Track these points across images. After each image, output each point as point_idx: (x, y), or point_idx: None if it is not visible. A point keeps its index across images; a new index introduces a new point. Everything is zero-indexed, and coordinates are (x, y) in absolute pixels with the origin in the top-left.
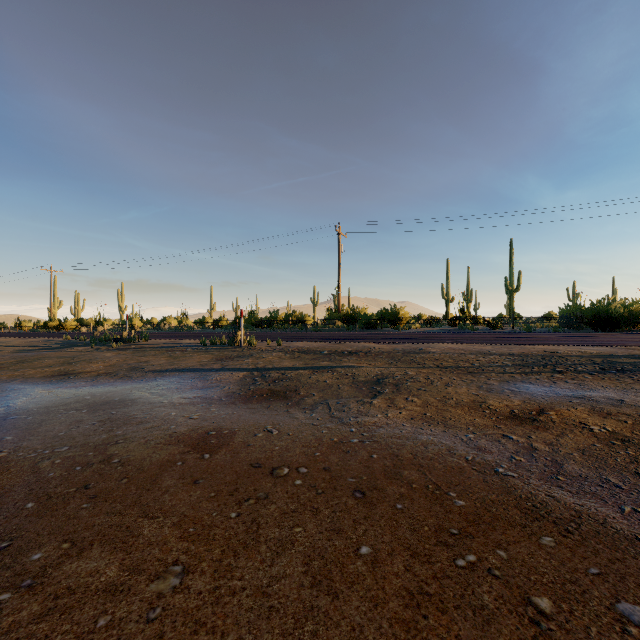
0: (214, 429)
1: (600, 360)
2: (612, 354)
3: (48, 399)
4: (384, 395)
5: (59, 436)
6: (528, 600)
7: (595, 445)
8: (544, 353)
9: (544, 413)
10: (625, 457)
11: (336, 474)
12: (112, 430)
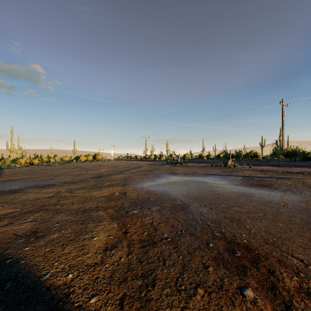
0: (245, 192)
1: None
2: None
3: (180, 179)
4: None
5: (196, 187)
6: None
7: None
8: None
9: None
10: None
11: (305, 208)
12: (210, 188)
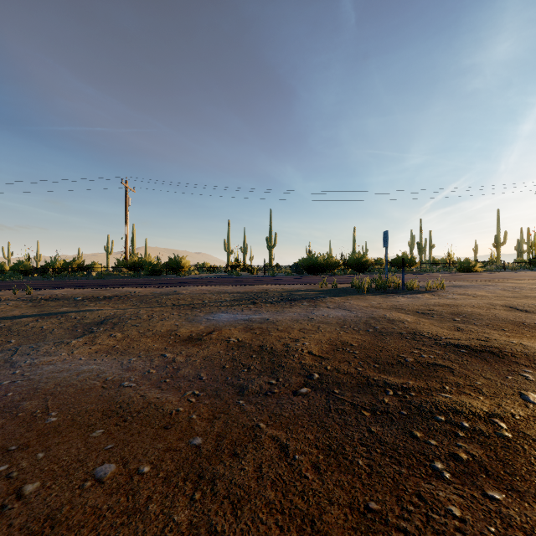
0: None
1: (286, 293)
2: (298, 289)
3: None
4: (92, 334)
5: None
6: (19, 489)
7: (220, 352)
8: (260, 290)
9: (211, 333)
10: (229, 357)
11: None
12: None
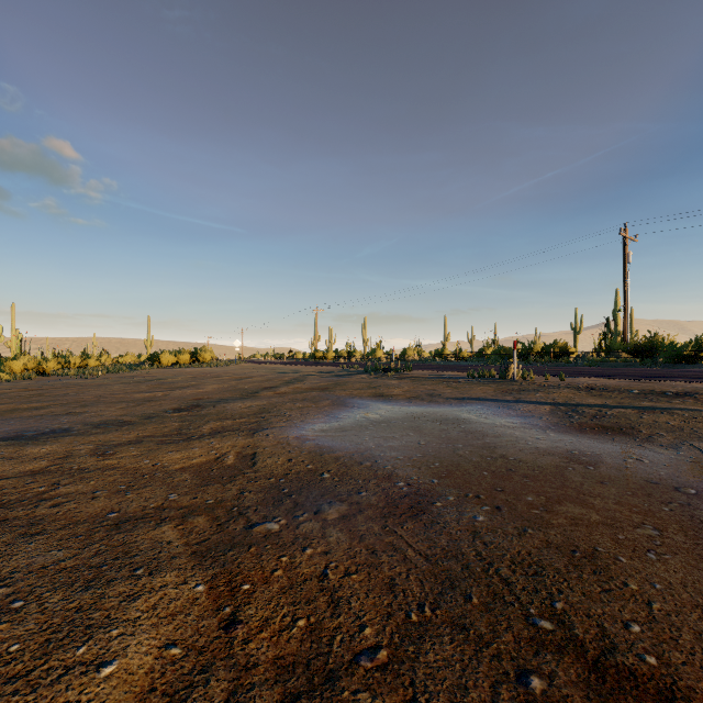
0: (573, 450)
1: None
2: None
3: (398, 412)
4: None
5: (444, 437)
6: None
7: None
8: None
9: None
10: None
11: None
12: (479, 439)
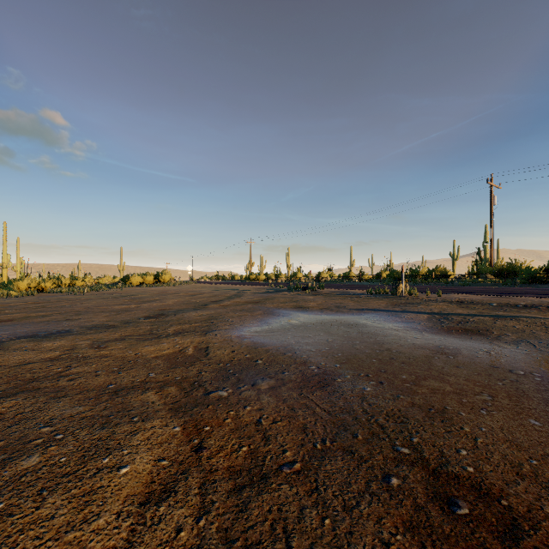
0: (440, 345)
1: None
2: None
3: (313, 319)
4: None
5: (346, 336)
6: None
7: None
8: None
9: None
10: None
11: None
12: (372, 337)
